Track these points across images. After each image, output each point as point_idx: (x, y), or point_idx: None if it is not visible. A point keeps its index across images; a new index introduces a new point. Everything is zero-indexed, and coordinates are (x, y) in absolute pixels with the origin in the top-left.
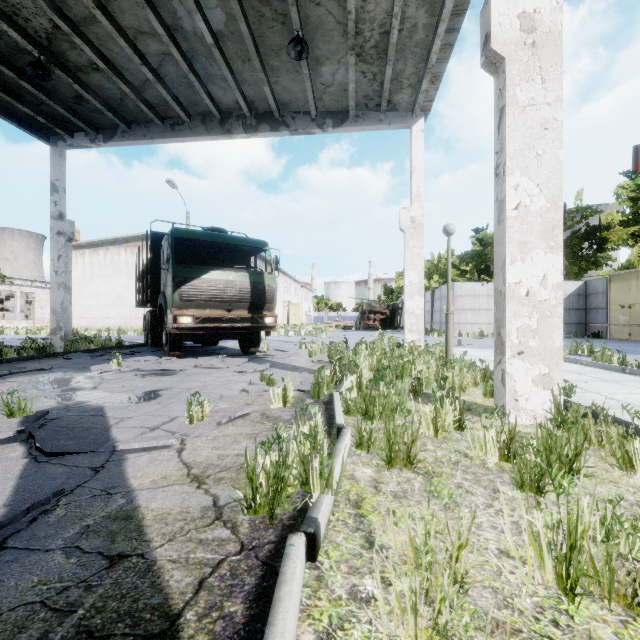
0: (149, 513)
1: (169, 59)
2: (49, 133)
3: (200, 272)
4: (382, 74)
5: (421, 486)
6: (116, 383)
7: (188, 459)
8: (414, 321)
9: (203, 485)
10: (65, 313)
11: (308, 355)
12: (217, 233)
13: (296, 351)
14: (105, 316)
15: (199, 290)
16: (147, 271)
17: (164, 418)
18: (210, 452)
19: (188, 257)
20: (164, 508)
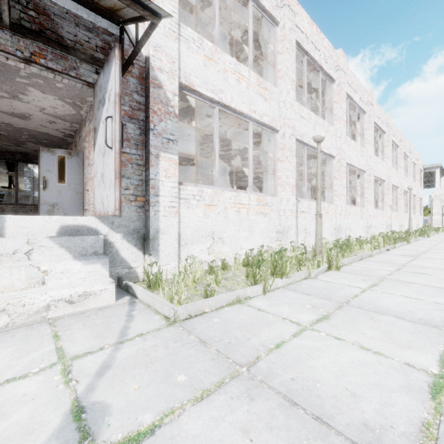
0: None
1: None
2: None
3: None
4: None
5: None
6: None
7: None
8: None
9: None
10: None
11: None
12: None
13: None
14: None
15: None
16: None
17: None
18: None
19: None
20: None
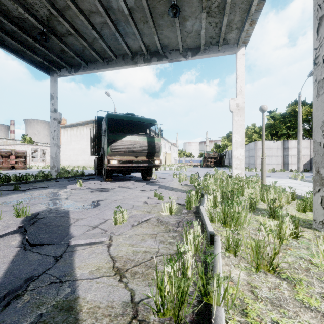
0: (85, 305)
1: (106, 26)
2: (50, 70)
3: (121, 136)
4: (221, 23)
5: (290, 294)
6: (78, 196)
7: (113, 253)
8: (238, 162)
9: (123, 278)
10: (57, 158)
11: (178, 181)
12: (130, 116)
13: (171, 179)
14: (77, 160)
15: (121, 146)
16: (95, 137)
17: (101, 220)
18: (127, 248)
19: (115, 129)
20: (95, 301)
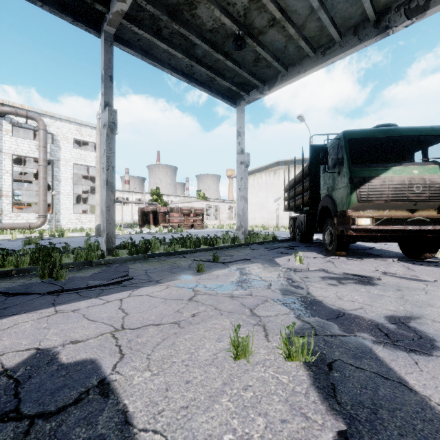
0: None
1: None
2: (236, 98)
3: (378, 170)
4: None
5: None
6: (324, 289)
7: None
8: None
9: None
10: (244, 216)
11: None
12: (391, 127)
13: None
14: (253, 218)
15: (379, 189)
16: (303, 180)
17: None
18: None
19: (341, 163)
20: None
